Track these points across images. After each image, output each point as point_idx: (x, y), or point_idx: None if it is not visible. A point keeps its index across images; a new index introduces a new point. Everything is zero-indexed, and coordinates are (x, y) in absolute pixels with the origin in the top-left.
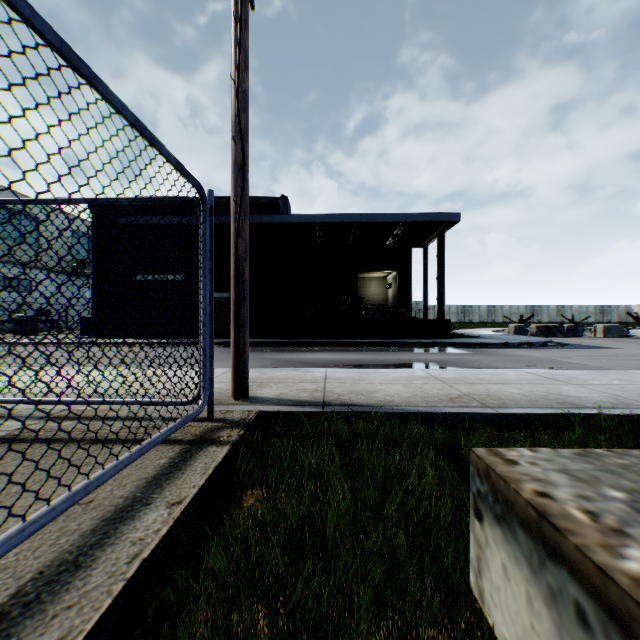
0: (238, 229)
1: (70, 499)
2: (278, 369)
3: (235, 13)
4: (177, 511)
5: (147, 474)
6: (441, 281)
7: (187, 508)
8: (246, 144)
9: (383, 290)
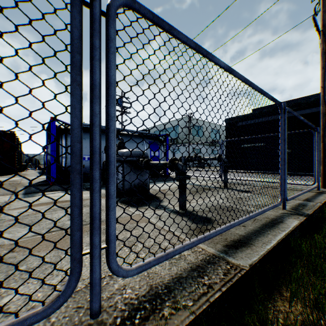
0: (323, 134)
1: (307, 190)
2: None
3: (321, 65)
4: None
5: (311, 194)
6: None
7: None
8: None
9: None
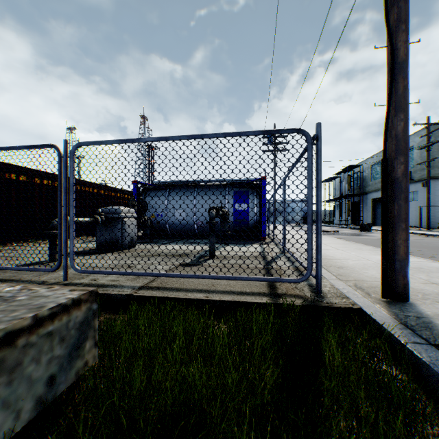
0: (384, 130)
1: (192, 275)
2: None
3: None
4: (200, 298)
5: (234, 290)
6: None
7: (206, 301)
8: (396, 37)
9: None
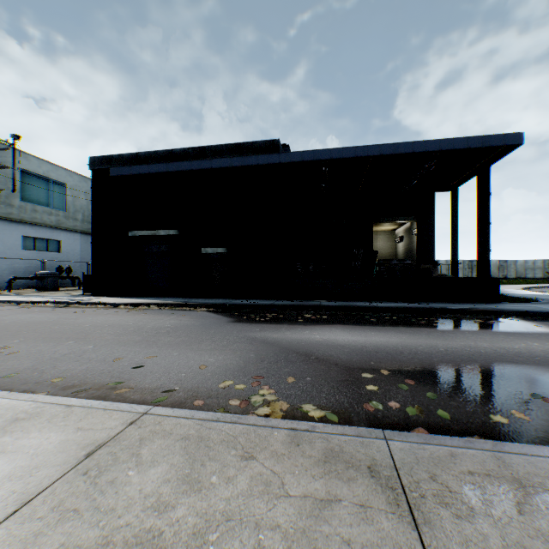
0: None
1: None
2: (251, 427)
3: None
4: None
5: None
6: (484, 228)
7: None
8: None
9: (391, 244)
